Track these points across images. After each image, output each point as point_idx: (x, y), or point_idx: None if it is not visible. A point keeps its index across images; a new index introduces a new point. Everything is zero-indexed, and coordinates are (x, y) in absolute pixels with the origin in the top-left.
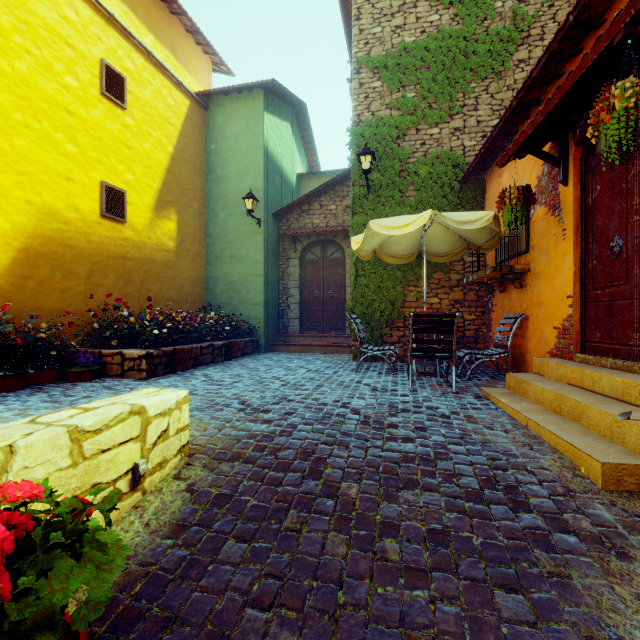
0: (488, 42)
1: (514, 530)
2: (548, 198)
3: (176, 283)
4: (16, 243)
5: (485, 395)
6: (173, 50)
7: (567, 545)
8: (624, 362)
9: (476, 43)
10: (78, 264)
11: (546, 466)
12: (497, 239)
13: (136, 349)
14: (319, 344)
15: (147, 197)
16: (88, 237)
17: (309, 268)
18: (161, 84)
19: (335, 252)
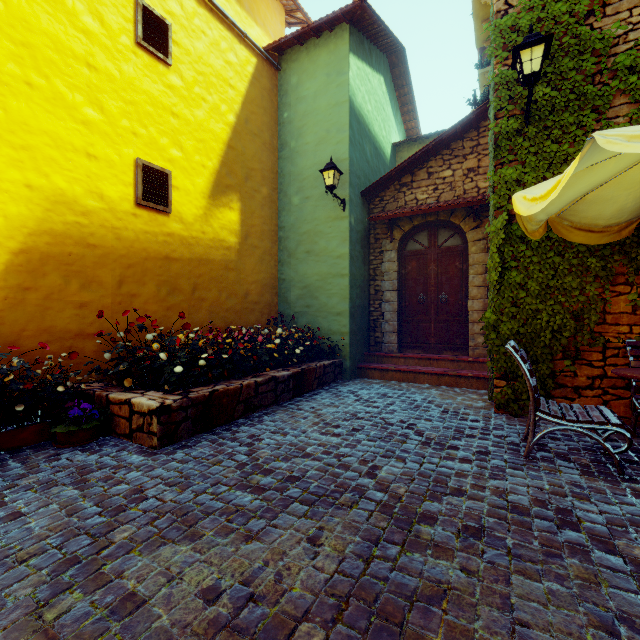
0: None
1: None
2: None
3: (239, 289)
4: (11, 243)
5: None
6: None
7: None
8: None
9: None
10: (103, 269)
11: None
12: None
13: (156, 392)
14: (428, 371)
15: (200, 180)
16: (118, 233)
17: (411, 263)
18: (219, 35)
19: (450, 238)
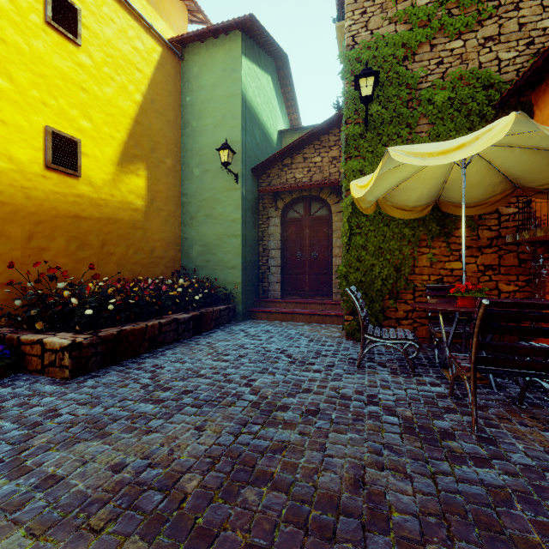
0: None
1: None
2: None
3: (145, 245)
4: None
5: None
6: None
7: None
8: None
9: None
10: (12, 224)
11: None
12: None
13: (67, 333)
14: (302, 312)
15: (109, 149)
16: (27, 192)
17: (291, 227)
18: (127, 24)
19: (320, 209)
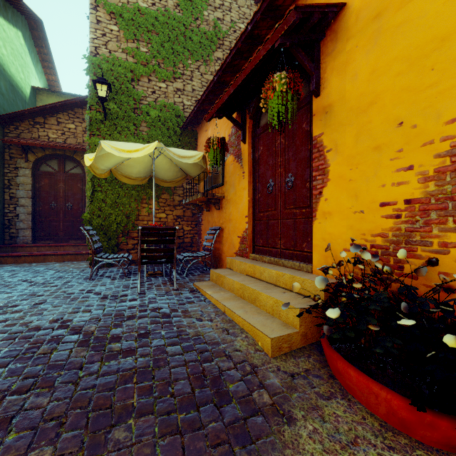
0: (199, 36)
1: (219, 432)
2: (235, 150)
3: None
4: None
5: (197, 288)
6: None
7: (257, 428)
8: (275, 259)
9: (192, 33)
10: None
11: (238, 347)
12: (205, 174)
13: None
14: (55, 253)
15: None
16: None
17: (44, 180)
18: None
19: (74, 168)
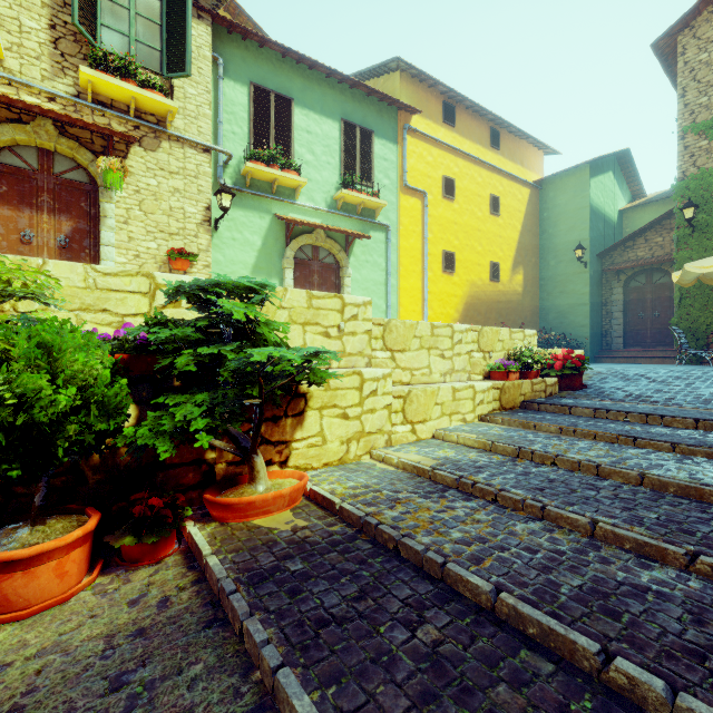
0: None
1: None
2: None
3: (522, 315)
4: (464, 301)
5: None
6: (521, 162)
7: None
8: None
9: None
10: (482, 308)
11: None
12: None
13: None
14: (643, 356)
15: (508, 263)
16: (485, 293)
17: (633, 294)
18: (515, 189)
19: (661, 278)
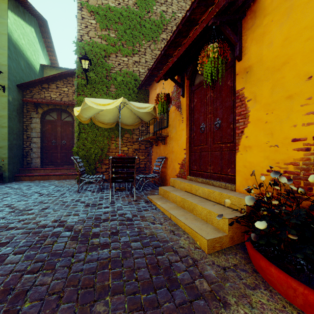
0: (150, 24)
1: (172, 311)
2: (176, 102)
3: None
4: None
5: (150, 200)
6: None
7: (201, 310)
8: (206, 180)
9: (145, 22)
10: None
11: (182, 245)
12: (154, 119)
13: None
14: (55, 174)
15: None
16: None
17: (48, 125)
18: None
19: (67, 117)
